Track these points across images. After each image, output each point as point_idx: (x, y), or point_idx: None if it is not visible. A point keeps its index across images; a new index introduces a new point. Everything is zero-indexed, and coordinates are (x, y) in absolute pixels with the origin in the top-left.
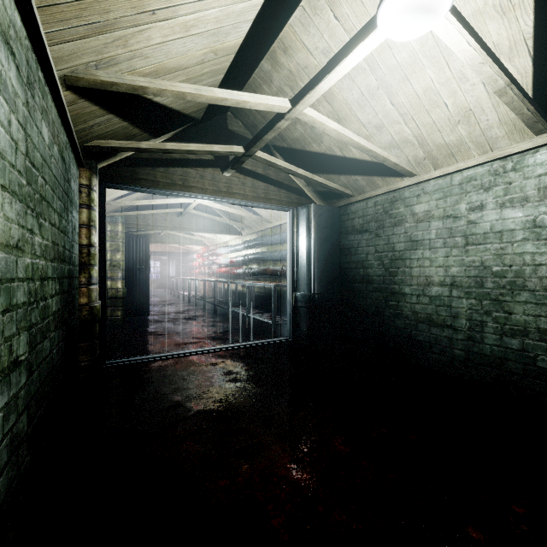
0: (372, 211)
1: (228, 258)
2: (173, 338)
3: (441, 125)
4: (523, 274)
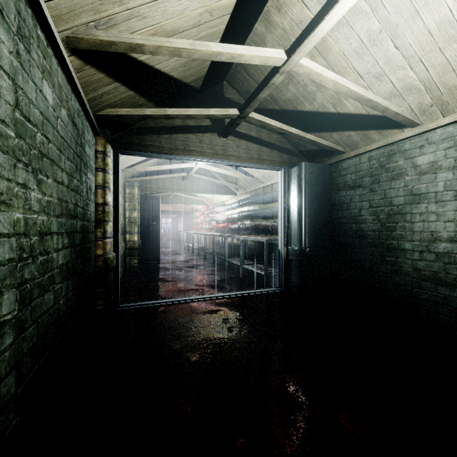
0: (365, 166)
1: (225, 215)
2: (177, 285)
3: (456, 63)
4: None
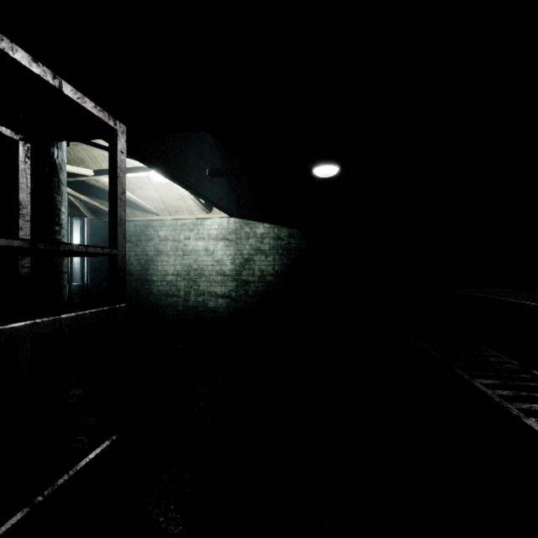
0: (133, 229)
1: None
2: None
3: (172, 198)
4: (203, 269)
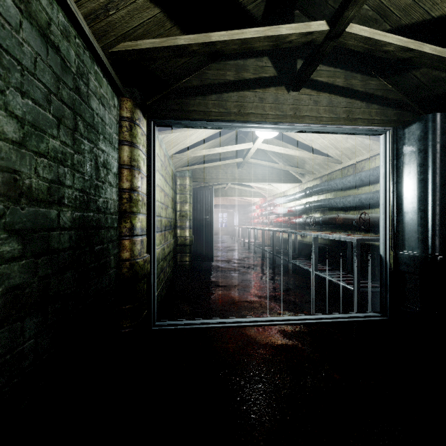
0: None
1: (286, 207)
2: (230, 293)
3: None
4: None
